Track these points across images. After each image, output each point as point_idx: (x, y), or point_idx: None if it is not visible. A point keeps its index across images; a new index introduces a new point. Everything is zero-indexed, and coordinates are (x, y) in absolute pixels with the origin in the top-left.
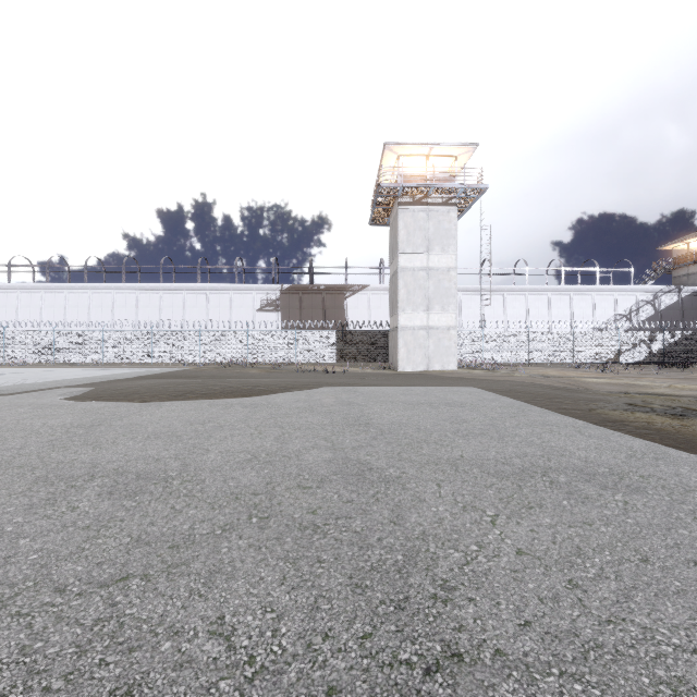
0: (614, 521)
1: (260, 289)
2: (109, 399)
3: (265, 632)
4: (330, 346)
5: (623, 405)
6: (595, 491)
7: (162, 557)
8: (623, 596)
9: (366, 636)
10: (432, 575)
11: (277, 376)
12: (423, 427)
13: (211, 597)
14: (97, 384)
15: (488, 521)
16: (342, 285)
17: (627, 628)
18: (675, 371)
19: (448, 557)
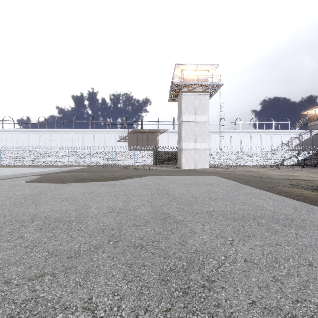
0: (292, 243)
1: (118, 131)
2: (46, 182)
3: (113, 307)
4: (150, 158)
5: (288, 185)
6: (280, 227)
7: (63, 263)
8: (302, 285)
9: (167, 310)
10: (202, 273)
11: (125, 171)
12: (194, 195)
13: (86, 286)
14: (42, 175)
15: (228, 243)
16: (156, 130)
17: (308, 305)
18: (309, 169)
19: (209, 263)
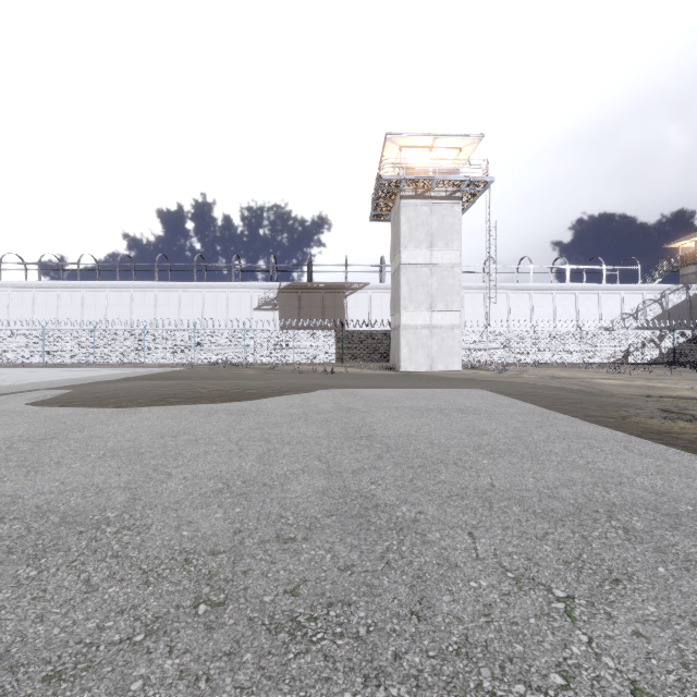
0: None
1: (258, 287)
2: (81, 404)
3: None
4: (329, 346)
5: (658, 412)
6: (694, 547)
7: None
8: None
9: None
10: None
11: (273, 377)
12: (436, 441)
13: None
14: (78, 387)
15: (561, 610)
16: (342, 284)
17: None
18: (688, 372)
19: None
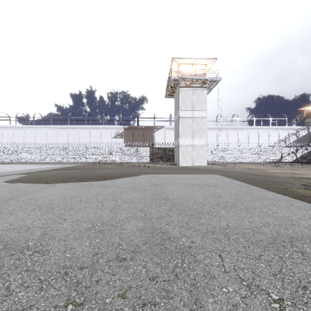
0: None
1: (114, 128)
2: (29, 182)
3: None
4: (147, 154)
5: (301, 185)
6: None
7: None
8: None
9: None
10: None
11: (121, 168)
12: (197, 201)
13: None
14: (30, 173)
15: (277, 309)
16: (152, 126)
17: None
18: (309, 166)
19: None
